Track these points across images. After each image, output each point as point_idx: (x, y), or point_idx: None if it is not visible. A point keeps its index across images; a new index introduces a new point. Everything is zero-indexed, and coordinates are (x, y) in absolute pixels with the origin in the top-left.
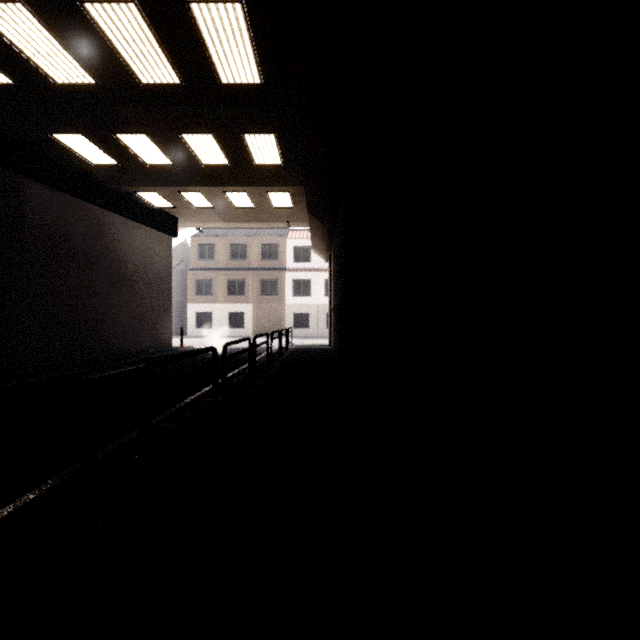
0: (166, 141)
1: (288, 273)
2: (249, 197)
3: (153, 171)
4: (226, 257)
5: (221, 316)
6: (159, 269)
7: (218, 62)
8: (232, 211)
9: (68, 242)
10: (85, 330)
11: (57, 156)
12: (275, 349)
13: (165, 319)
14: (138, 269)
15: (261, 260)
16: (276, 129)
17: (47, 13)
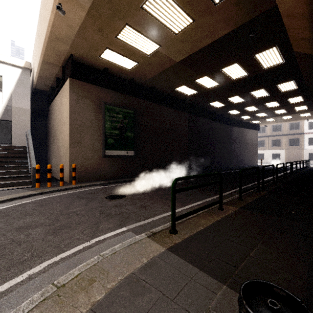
0: (268, 112)
1: (305, 135)
2: (290, 116)
3: (259, 117)
4: (270, 131)
5: (268, 155)
6: (254, 141)
7: (291, 102)
8: (282, 120)
9: (237, 138)
10: (240, 159)
11: (236, 119)
12: (301, 167)
13: (255, 156)
14: (249, 142)
15: (289, 130)
16: (306, 104)
17: (256, 106)
